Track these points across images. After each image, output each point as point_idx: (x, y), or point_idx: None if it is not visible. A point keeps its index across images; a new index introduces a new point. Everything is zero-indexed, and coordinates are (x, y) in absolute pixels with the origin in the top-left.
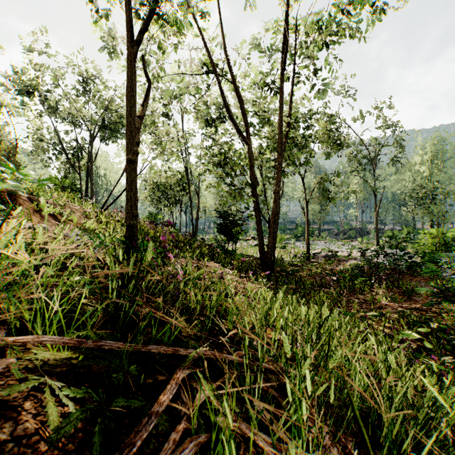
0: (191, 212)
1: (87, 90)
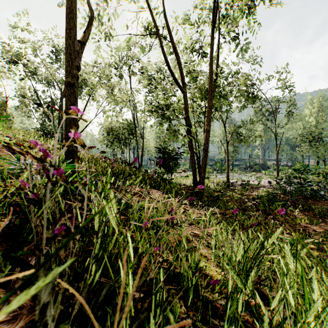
0: (137, 151)
1: (58, 58)
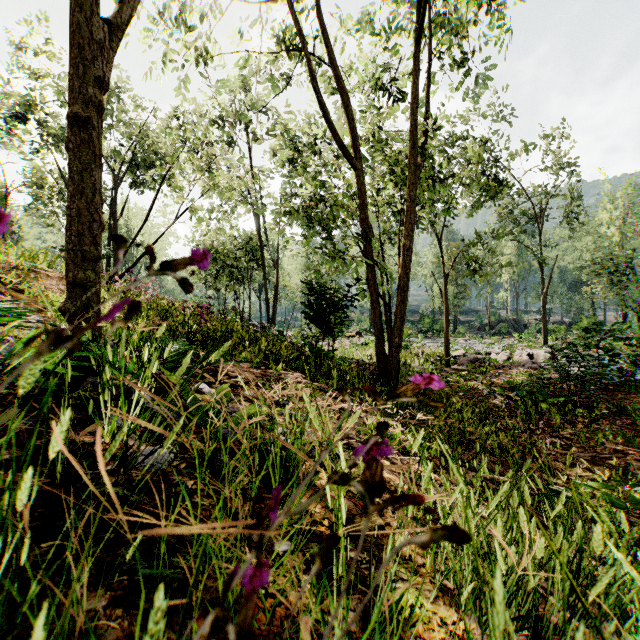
0: (266, 294)
1: (107, 108)
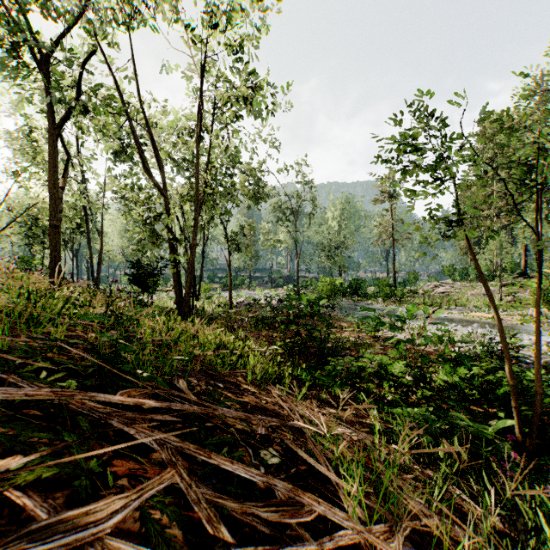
0: (91, 258)
1: None
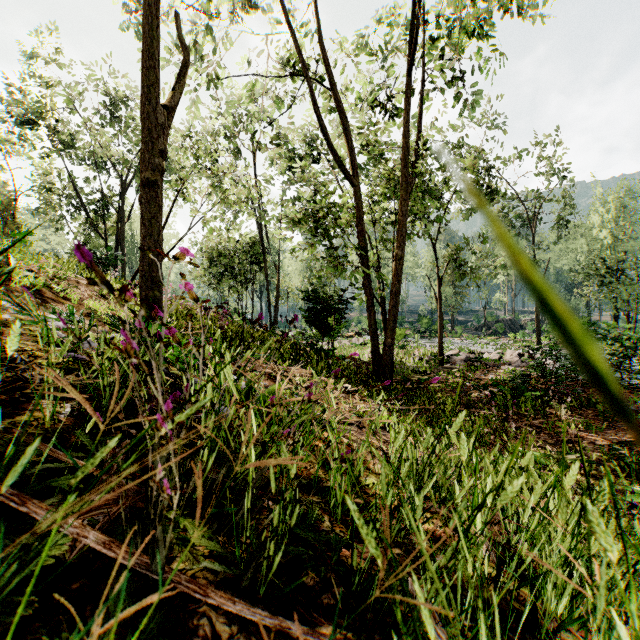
0: (268, 296)
1: (115, 117)
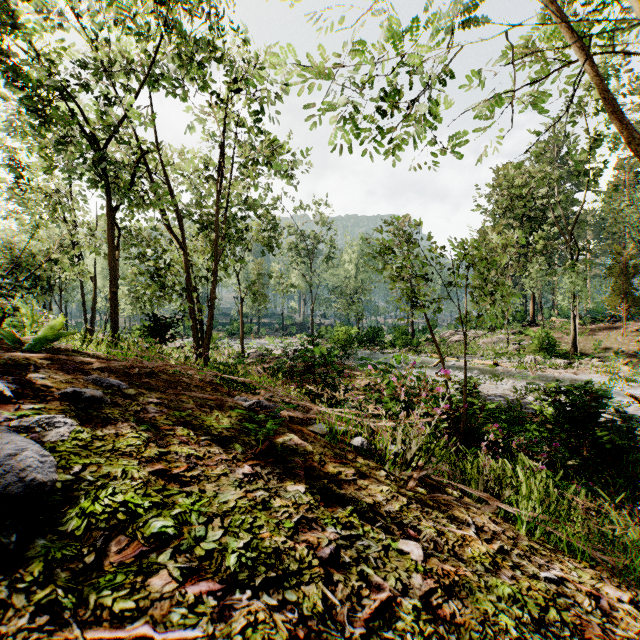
0: (84, 306)
1: None
